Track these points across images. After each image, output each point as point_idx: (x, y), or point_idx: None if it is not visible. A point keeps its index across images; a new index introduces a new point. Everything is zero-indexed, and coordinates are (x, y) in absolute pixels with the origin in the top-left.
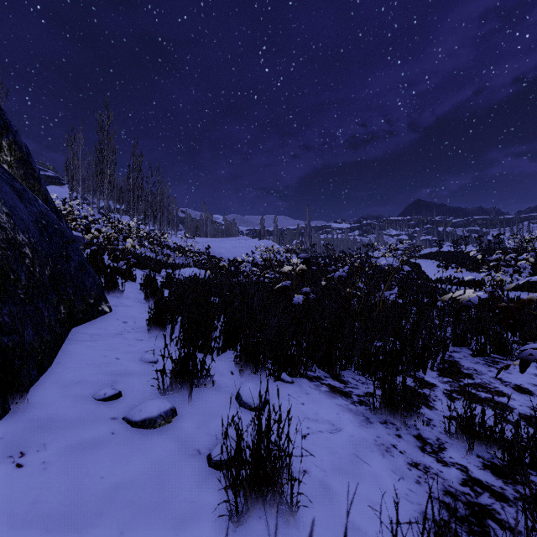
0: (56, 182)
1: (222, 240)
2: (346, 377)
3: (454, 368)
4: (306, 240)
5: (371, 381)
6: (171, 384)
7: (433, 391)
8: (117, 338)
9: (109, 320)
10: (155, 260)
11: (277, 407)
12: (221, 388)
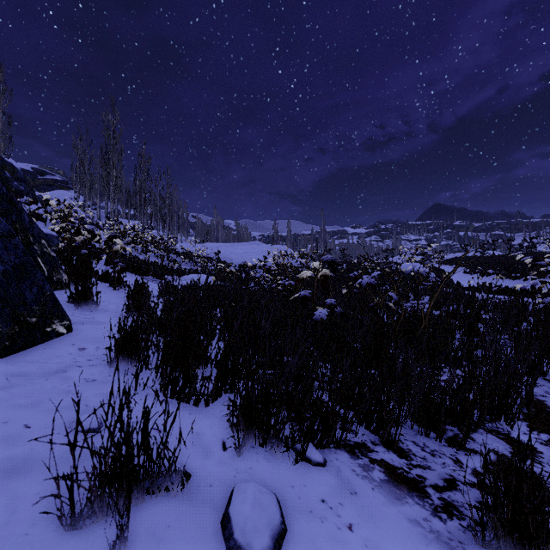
0: (64, 186)
1: (233, 245)
2: (403, 442)
3: (545, 415)
4: (321, 245)
5: (442, 447)
6: (91, 504)
7: (540, 464)
8: (53, 380)
9: (58, 347)
10: (159, 266)
11: (302, 546)
12: (197, 493)
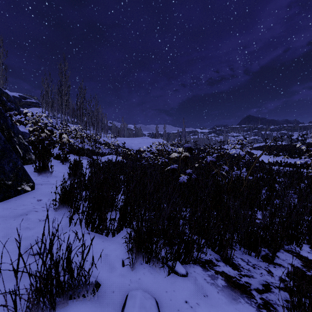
0: (37, 105)
1: (133, 139)
2: (235, 259)
3: None
4: (183, 139)
5: (259, 262)
6: (30, 309)
7: None
8: (19, 220)
9: (24, 199)
10: (90, 150)
11: None
12: (104, 297)
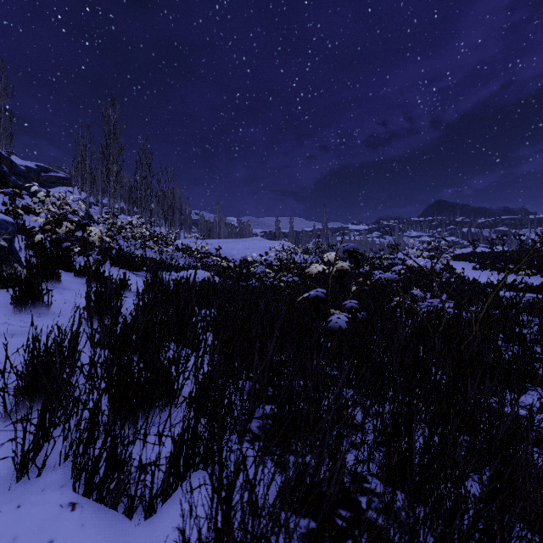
0: (67, 183)
1: (235, 241)
2: None
3: None
4: (323, 241)
5: None
6: None
7: None
8: None
9: None
10: (156, 261)
11: None
12: None
